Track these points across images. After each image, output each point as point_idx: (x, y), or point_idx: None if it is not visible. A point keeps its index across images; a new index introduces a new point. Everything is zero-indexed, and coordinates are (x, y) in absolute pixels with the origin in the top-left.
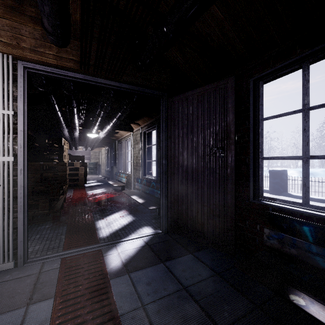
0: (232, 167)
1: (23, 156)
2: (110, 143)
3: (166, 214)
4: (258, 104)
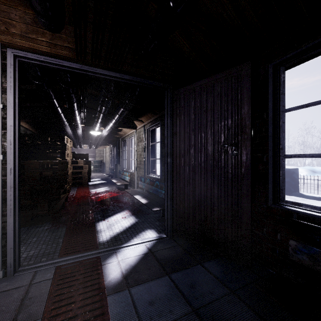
0: (247, 166)
1: (13, 154)
2: (114, 141)
3: (171, 217)
4: (278, 94)
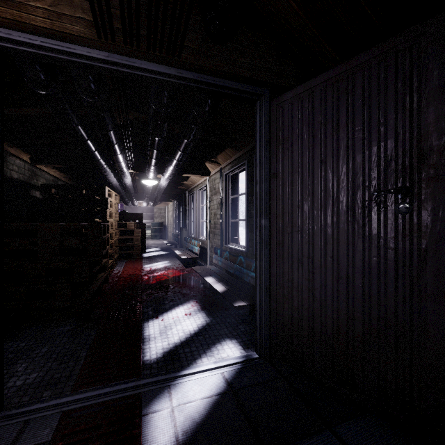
0: (437, 235)
1: None
2: (179, 195)
3: (268, 323)
4: None
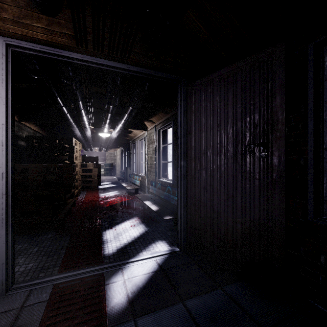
0: (280, 171)
1: (6, 156)
2: (125, 144)
3: (185, 228)
4: (321, 80)
